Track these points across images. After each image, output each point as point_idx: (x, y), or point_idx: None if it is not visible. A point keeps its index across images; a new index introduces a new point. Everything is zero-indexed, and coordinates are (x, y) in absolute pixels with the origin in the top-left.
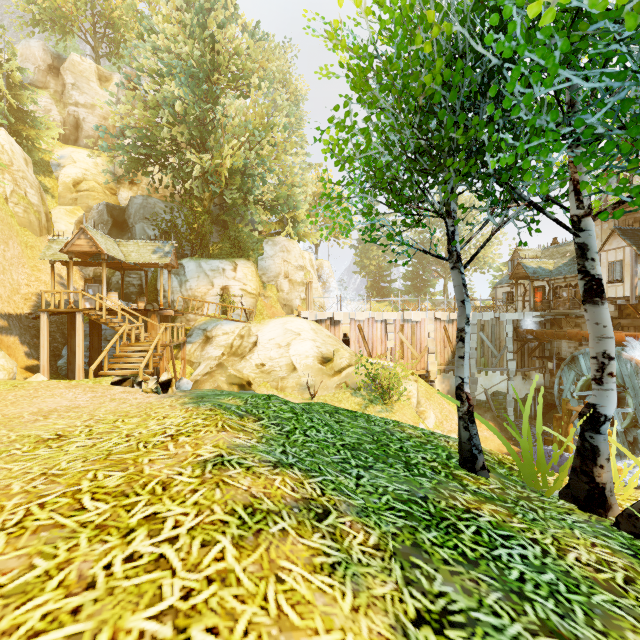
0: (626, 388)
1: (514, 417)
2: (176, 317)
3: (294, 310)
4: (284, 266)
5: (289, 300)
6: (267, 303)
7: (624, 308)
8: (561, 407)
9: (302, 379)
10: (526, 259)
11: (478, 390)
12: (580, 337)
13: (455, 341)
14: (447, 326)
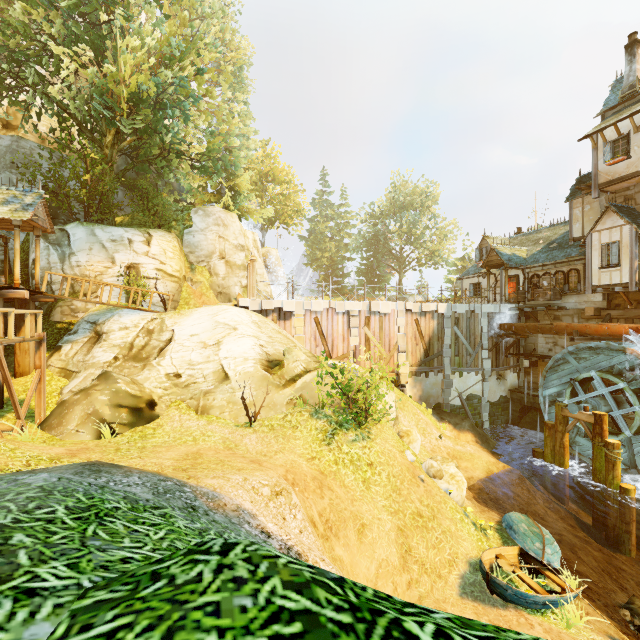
0: (632, 390)
1: (489, 423)
2: (54, 306)
3: (232, 300)
4: (219, 243)
5: (226, 287)
6: (196, 290)
7: (612, 298)
8: (547, 412)
9: (237, 394)
10: (499, 245)
11: (452, 394)
12: (571, 331)
13: (428, 337)
14: (419, 319)
